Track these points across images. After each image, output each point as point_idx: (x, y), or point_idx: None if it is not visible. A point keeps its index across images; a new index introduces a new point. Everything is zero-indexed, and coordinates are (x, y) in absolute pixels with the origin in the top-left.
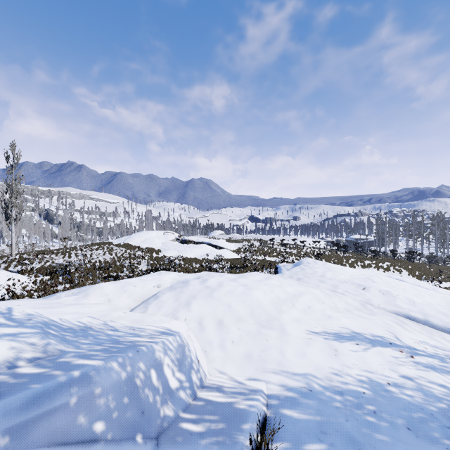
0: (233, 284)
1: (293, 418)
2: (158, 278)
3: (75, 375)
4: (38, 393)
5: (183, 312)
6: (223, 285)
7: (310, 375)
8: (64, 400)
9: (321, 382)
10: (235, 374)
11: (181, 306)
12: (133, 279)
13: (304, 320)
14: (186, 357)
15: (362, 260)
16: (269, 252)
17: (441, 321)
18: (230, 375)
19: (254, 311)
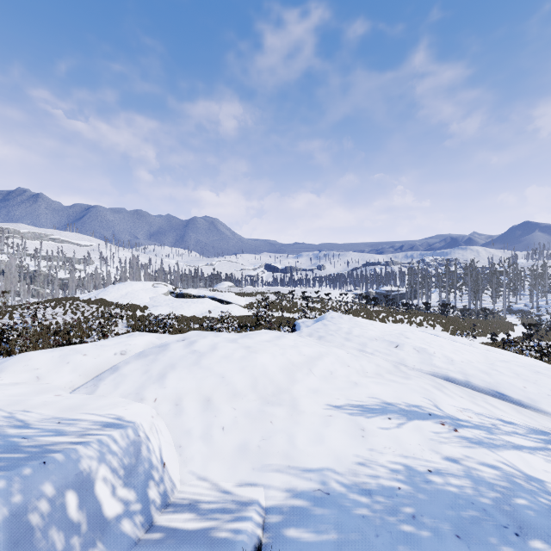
0: (232, 346)
1: (301, 542)
2: (124, 342)
3: None
4: None
5: (153, 389)
6: (217, 348)
7: (328, 470)
8: None
9: (343, 479)
10: (221, 478)
11: (151, 380)
12: (85, 344)
13: (324, 391)
14: (142, 461)
15: (394, 315)
16: (288, 307)
17: (483, 382)
18: (213, 480)
19: (257, 382)
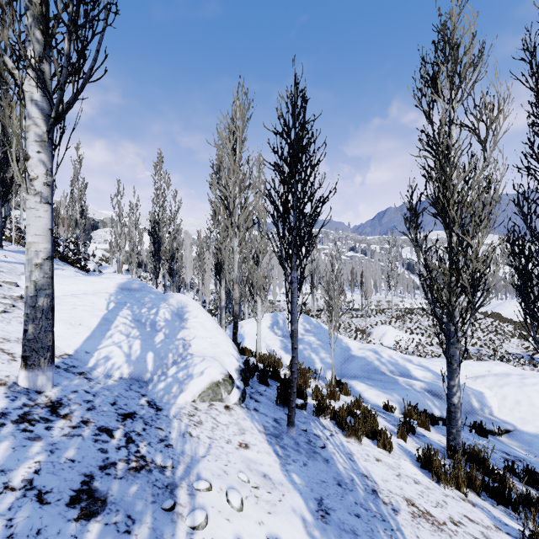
0: None
1: (522, 437)
2: (491, 367)
3: (442, 385)
4: (433, 385)
5: (496, 389)
6: (536, 385)
7: None
8: (439, 389)
9: None
10: (509, 419)
11: (496, 385)
12: (473, 362)
13: None
14: (484, 401)
15: None
16: None
17: None
18: (506, 418)
19: None
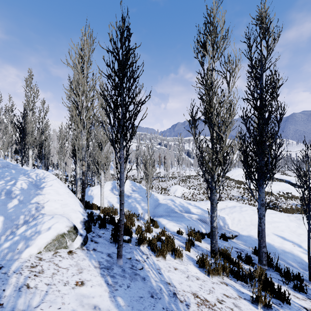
0: (251, 211)
1: (242, 238)
2: (227, 203)
3: (206, 215)
4: (202, 216)
5: (230, 214)
6: (247, 210)
7: (252, 235)
8: (204, 218)
9: (254, 237)
10: (236, 229)
11: (230, 213)
12: (219, 202)
13: (269, 228)
14: (225, 222)
15: None
16: None
17: None
18: (235, 229)
19: (252, 220)
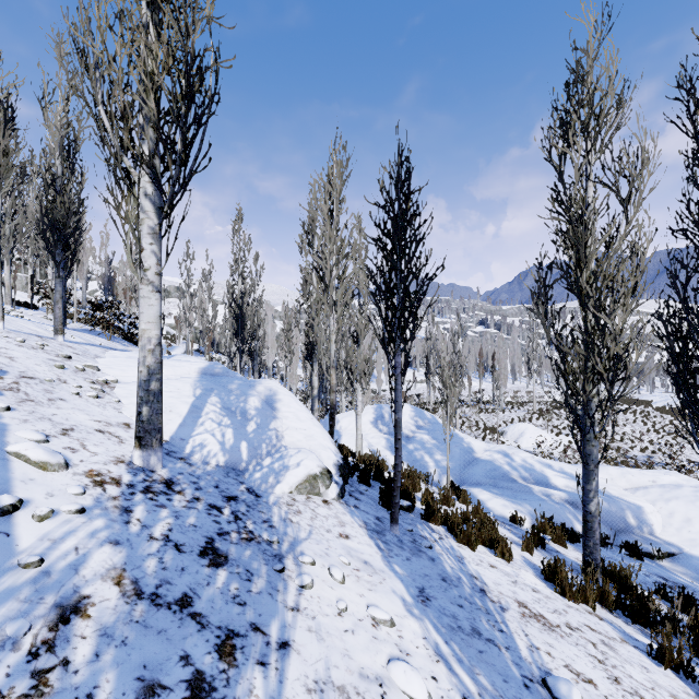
0: None
1: (690, 561)
2: (657, 476)
3: None
4: (577, 495)
5: (661, 503)
6: None
7: None
8: None
9: None
10: (675, 541)
11: (661, 499)
12: (634, 470)
13: None
14: (642, 518)
15: None
16: None
17: None
18: (671, 539)
19: None
